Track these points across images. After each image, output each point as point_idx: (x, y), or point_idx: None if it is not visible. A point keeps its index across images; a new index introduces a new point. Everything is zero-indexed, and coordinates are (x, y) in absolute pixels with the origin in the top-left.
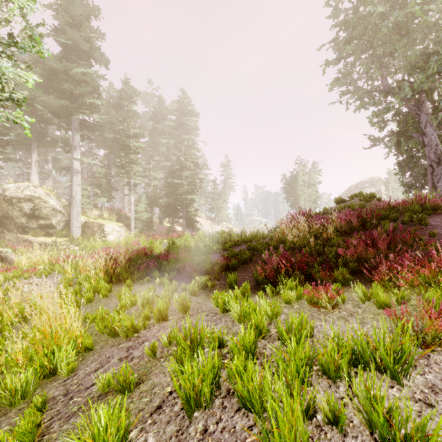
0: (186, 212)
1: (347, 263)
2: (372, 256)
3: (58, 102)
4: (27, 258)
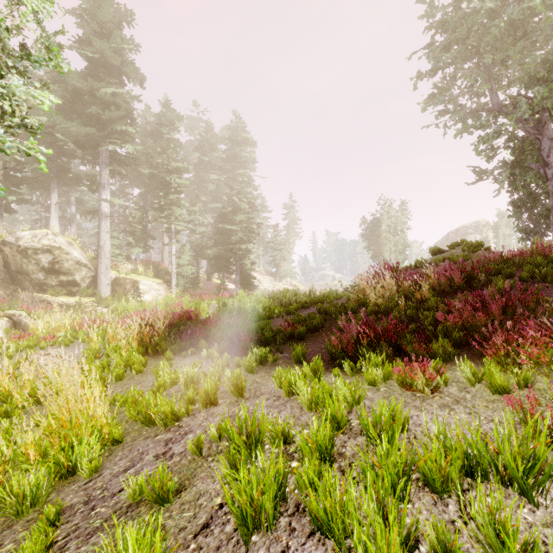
0: (240, 265)
1: (448, 332)
2: (482, 324)
3: (83, 130)
4: (45, 323)
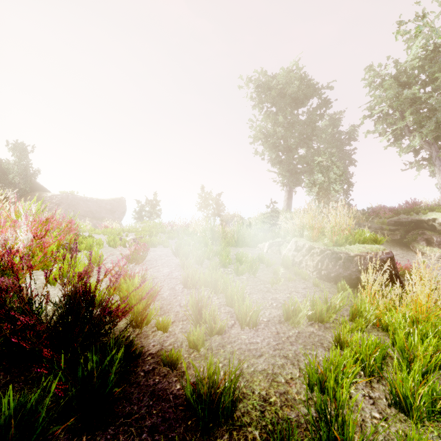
0: None
1: None
2: None
3: None
4: None
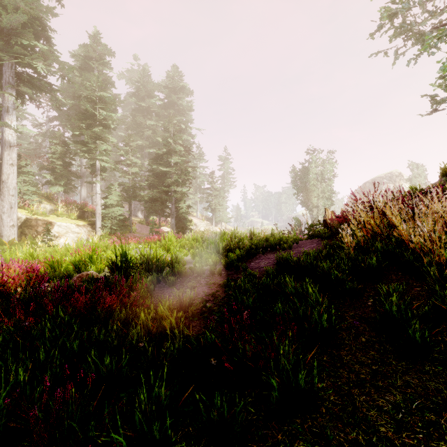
0: (176, 209)
1: None
2: None
3: None
4: None
